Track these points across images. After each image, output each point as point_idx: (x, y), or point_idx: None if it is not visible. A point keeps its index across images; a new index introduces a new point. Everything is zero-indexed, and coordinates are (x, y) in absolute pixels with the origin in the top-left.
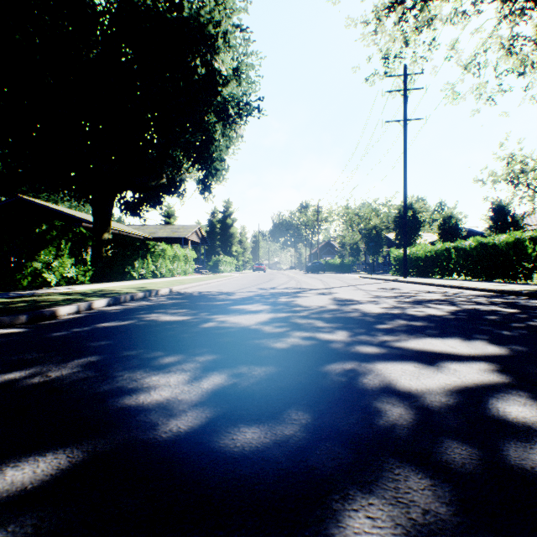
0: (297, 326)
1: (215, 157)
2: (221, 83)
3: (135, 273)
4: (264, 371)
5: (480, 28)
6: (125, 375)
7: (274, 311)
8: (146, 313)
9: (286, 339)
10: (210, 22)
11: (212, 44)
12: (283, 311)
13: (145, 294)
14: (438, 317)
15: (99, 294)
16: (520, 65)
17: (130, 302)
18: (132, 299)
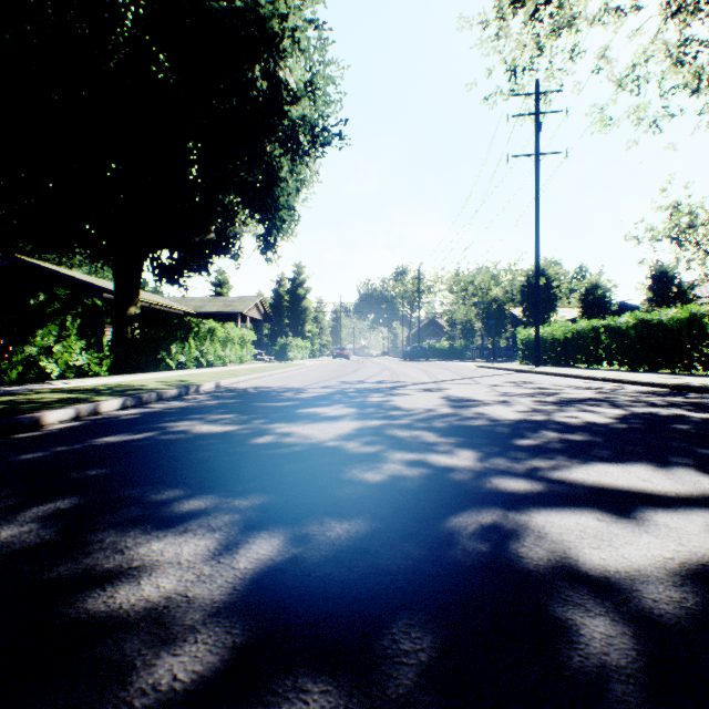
0: (397, 442)
1: (281, 203)
2: (289, 102)
3: (172, 362)
4: (347, 529)
5: (639, 30)
6: (107, 540)
7: (362, 417)
8: (175, 420)
9: (381, 465)
10: (273, 15)
11: (276, 47)
12: (374, 417)
13: (180, 390)
14: (603, 427)
15: (114, 390)
16: (693, 80)
17: (157, 403)
18: (160, 398)
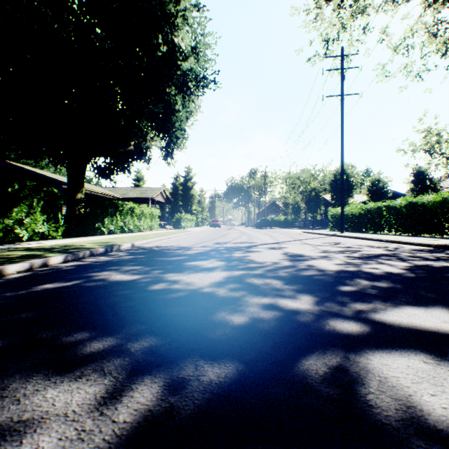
0: (254, 289)
1: (176, 126)
2: (181, 60)
3: (105, 229)
4: (217, 374)
5: (407, 15)
6: (9, 386)
7: (229, 268)
8: (99, 270)
9: (244, 308)
10: (170, 1)
11: (172, 22)
12: (237, 268)
13: (106, 249)
14: (398, 276)
15: (61, 249)
16: (442, 47)
17: (89, 257)
18: (92, 254)
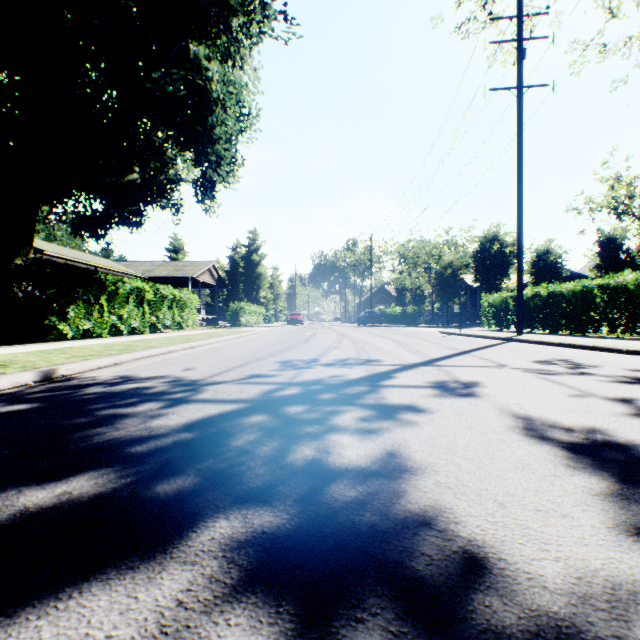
0: None
1: (214, 131)
2: None
3: (68, 329)
4: None
5: None
6: None
7: None
8: None
9: None
10: None
11: None
12: None
13: None
14: None
15: None
16: None
17: None
18: None
